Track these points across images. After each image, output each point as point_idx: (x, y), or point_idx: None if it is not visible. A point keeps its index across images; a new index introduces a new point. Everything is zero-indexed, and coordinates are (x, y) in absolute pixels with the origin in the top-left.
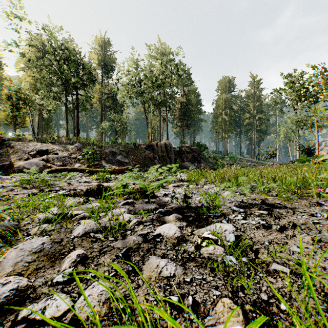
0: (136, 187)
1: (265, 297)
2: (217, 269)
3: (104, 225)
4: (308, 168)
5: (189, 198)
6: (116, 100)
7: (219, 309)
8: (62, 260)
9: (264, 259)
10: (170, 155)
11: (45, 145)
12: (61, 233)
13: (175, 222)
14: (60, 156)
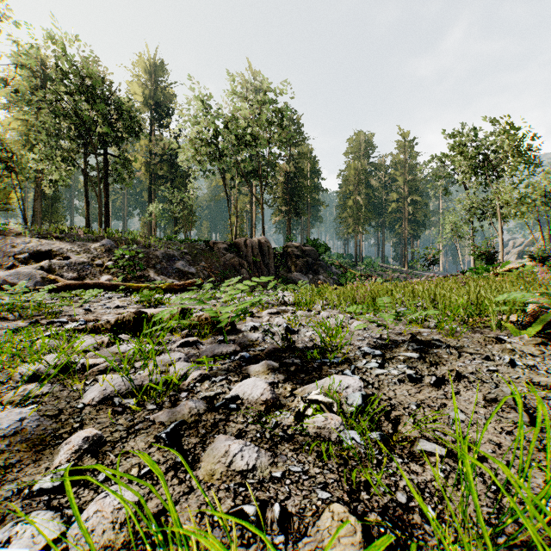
0: (203, 315)
1: (403, 498)
2: (325, 455)
3: (141, 383)
4: (487, 282)
5: (294, 333)
6: (175, 166)
7: (324, 524)
8: (56, 449)
9: (407, 434)
10: (268, 261)
11: (47, 242)
12: (60, 400)
13: (265, 375)
14: (73, 262)
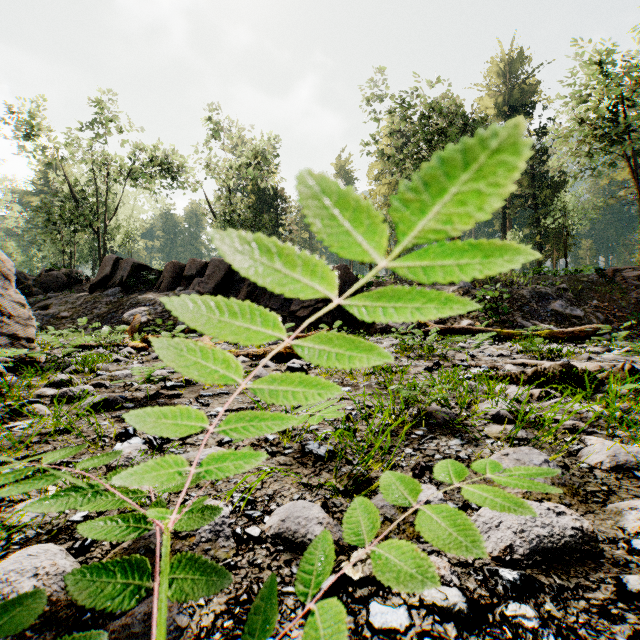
0: None
1: None
2: None
3: None
4: None
5: None
6: (538, 176)
7: None
8: (602, 507)
9: None
10: None
11: None
12: (549, 451)
13: None
14: None
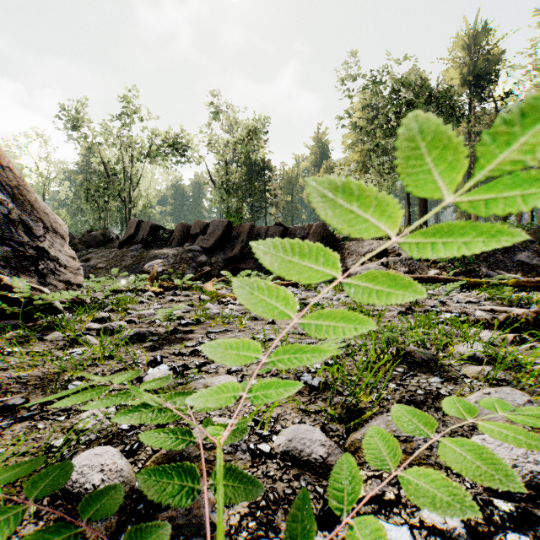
0: None
1: None
2: None
3: None
4: None
5: None
6: None
7: None
8: None
9: None
10: None
11: (383, 243)
12: (528, 392)
13: None
14: (404, 258)
